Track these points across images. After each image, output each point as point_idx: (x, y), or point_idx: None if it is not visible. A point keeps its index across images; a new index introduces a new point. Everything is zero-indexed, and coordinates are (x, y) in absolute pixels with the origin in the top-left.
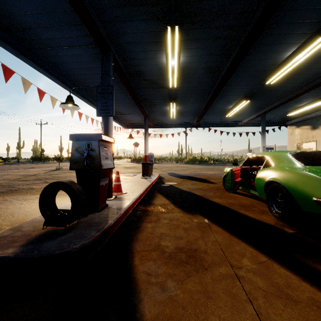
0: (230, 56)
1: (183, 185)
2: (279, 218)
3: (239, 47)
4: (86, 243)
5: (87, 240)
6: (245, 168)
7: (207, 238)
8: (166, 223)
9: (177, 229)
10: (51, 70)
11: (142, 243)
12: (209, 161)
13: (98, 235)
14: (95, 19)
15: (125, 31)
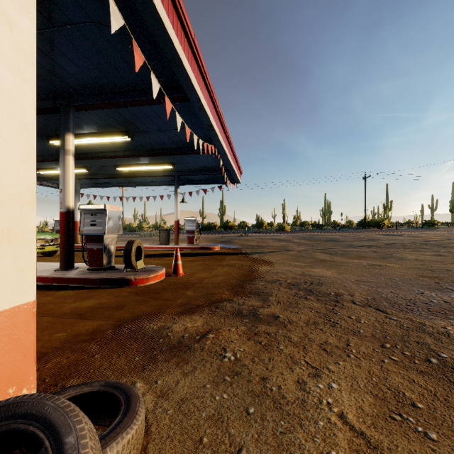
0: None
1: None
2: None
3: None
4: None
5: None
6: None
7: None
8: None
9: None
10: (114, 184)
11: None
12: None
13: None
14: None
15: None
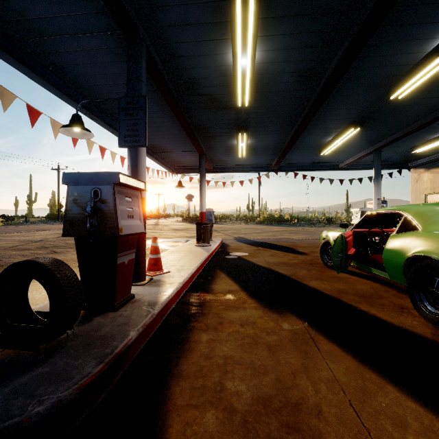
0: (338, 49)
1: (258, 257)
2: (438, 324)
3: (357, 30)
4: (65, 396)
5: (69, 388)
6: (359, 232)
7: (315, 373)
8: (234, 332)
9: (255, 348)
10: (52, 79)
11: (187, 384)
12: (291, 220)
13: (97, 373)
14: None
15: (164, 3)
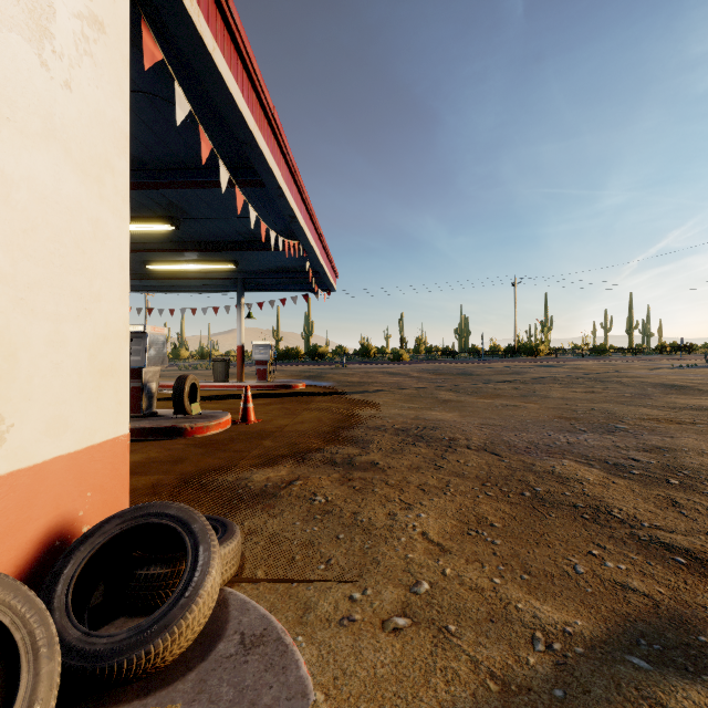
0: None
1: None
2: None
3: None
4: None
5: None
6: None
7: None
8: None
9: None
10: (139, 289)
11: None
12: None
13: None
14: None
15: None
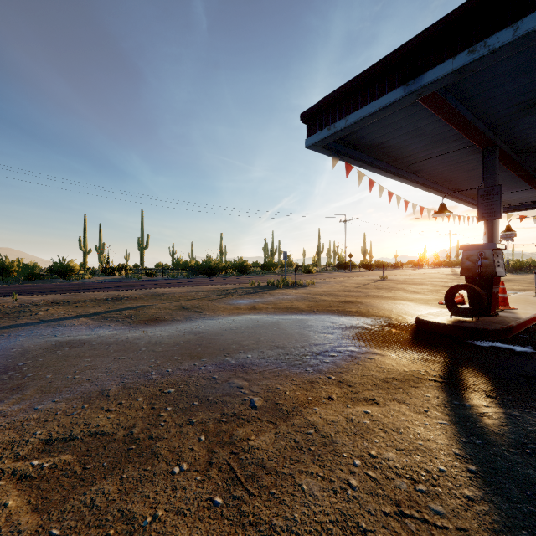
0: None
1: None
2: None
3: None
4: (497, 328)
5: (497, 327)
6: None
7: None
8: None
9: None
10: (412, 177)
11: None
12: None
13: (505, 327)
14: (485, 132)
15: (520, 124)
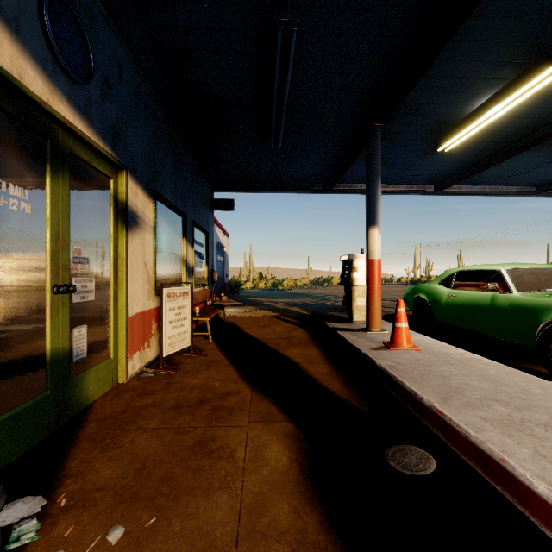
0: None
1: None
2: None
3: None
4: None
5: None
6: None
7: None
8: None
9: None
10: None
11: None
12: None
13: None
14: None
15: None
